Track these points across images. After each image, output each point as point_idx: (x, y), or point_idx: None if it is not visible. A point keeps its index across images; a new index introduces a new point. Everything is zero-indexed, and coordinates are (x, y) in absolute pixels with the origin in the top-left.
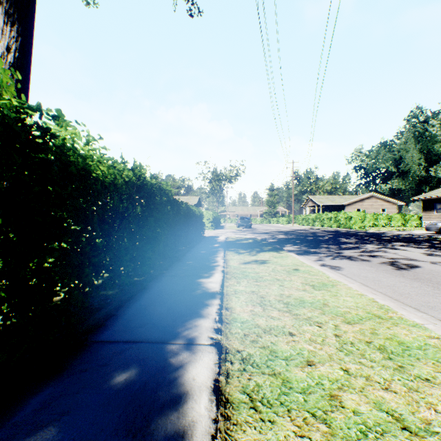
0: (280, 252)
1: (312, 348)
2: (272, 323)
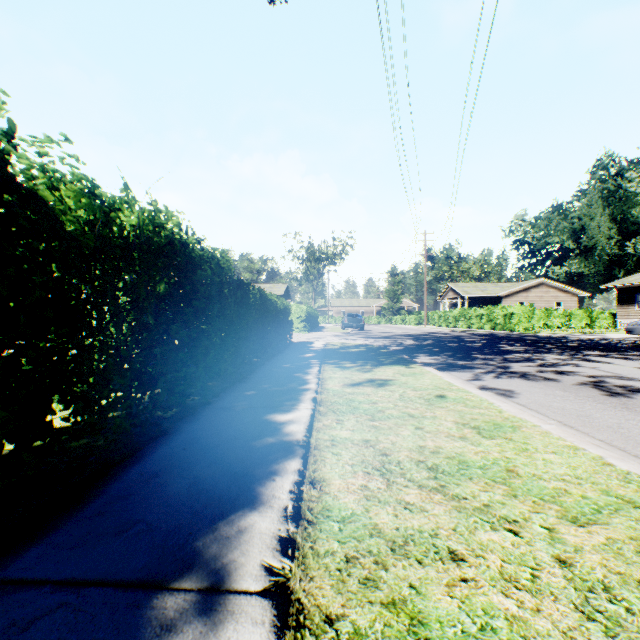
0: (411, 366)
1: (515, 607)
2: (409, 523)
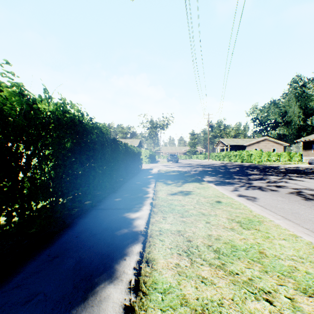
0: (202, 183)
1: None
2: (204, 294)
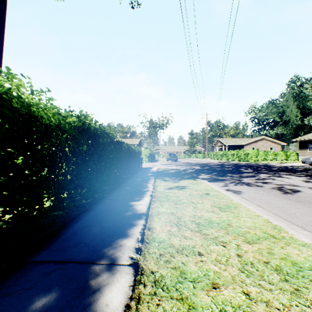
0: (196, 180)
1: (217, 269)
2: (185, 243)
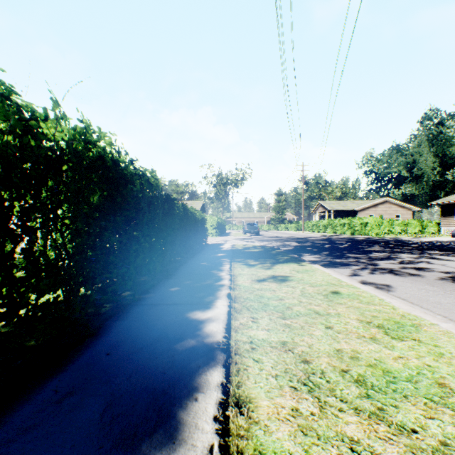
0: (302, 264)
1: None
2: None
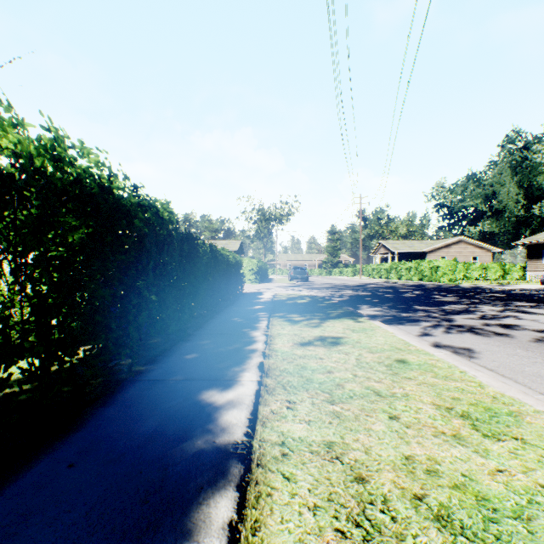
0: (359, 320)
1: None
2: None
